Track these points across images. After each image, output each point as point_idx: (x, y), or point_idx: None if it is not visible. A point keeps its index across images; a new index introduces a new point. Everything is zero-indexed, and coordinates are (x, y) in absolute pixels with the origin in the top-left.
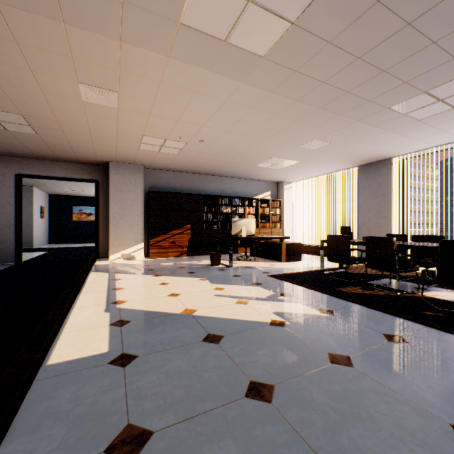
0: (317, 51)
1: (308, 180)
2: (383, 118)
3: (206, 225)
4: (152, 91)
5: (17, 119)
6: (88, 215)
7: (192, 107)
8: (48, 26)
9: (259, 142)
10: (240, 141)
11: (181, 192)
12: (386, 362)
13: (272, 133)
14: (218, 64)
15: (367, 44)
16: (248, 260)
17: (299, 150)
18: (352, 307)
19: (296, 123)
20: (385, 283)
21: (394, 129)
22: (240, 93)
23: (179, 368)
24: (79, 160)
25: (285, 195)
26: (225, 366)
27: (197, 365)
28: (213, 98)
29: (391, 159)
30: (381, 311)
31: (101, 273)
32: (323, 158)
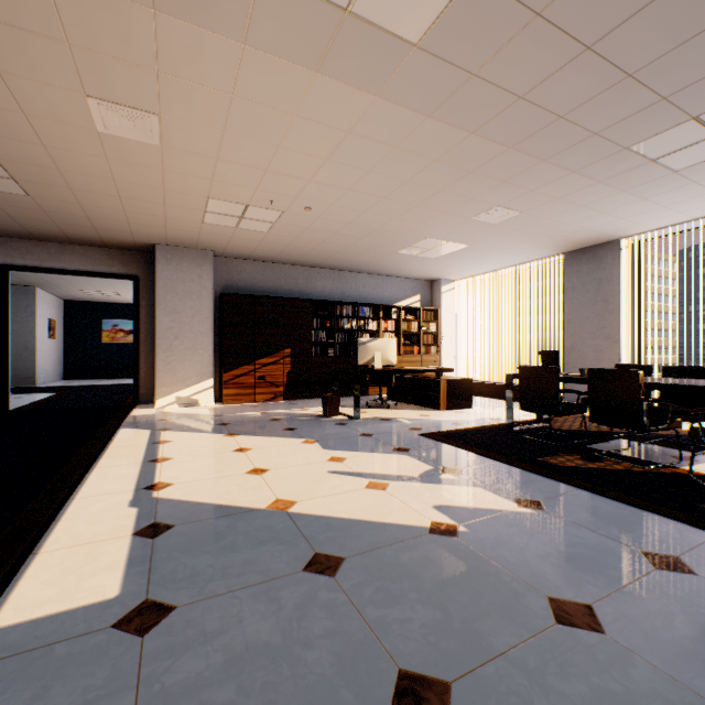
0: (514, 32)
1: (480, 277)
2: (616, 167)
3: (315, 350)
4: (219, 113)
5: None
6: (127, 333)
7: (290, 145)
8: None
9: (405, 210)
10: (371, 209)
11: (276, 296)
12: (667, 621)
13: (427, 195)
14: (334, 58)
15: (607, 18)
16: (385, 407)
17: (469, 224)
18: (574, 495)
19: (467, 177)
20: (619, 448)
21: (631, 188)
22: (374, 118)
23: (254, 638)
24: (106, 242)
25: (444, 301)
26: (348, 632)
27: (291, 630)
28: (327, 127)
29: (619, 241)
30: (628, 502)
31: (137, 430)
32: (507, 239)
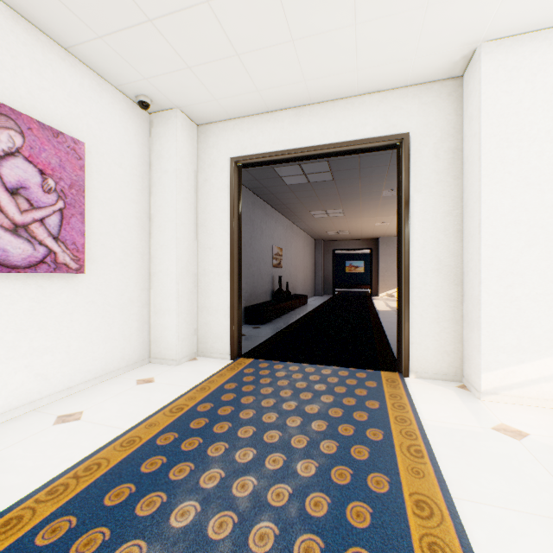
0: None
1: None
2: None
3: None
4: None
5: (346, 232)
6: (355, 267)
7: None
8: (372, 218)
9: None
10: None
11: None
12: None
13: None
14: None
15: None
16: None
17: None
18: None
19: None
20: None
21: None
22: None
23: None
24: (362, 238)
25: None
26: None
27: None
28: None
29: None
30: None
31: (378, 300)
32: None
